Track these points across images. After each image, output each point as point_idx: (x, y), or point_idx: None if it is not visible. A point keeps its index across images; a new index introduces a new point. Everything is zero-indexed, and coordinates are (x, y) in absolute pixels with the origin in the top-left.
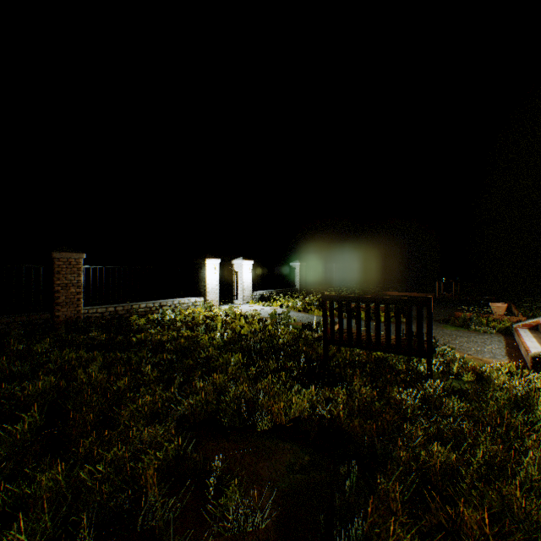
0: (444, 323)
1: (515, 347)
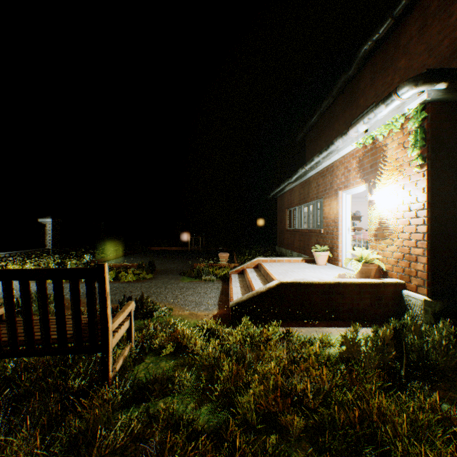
0: (184, 275)
1: (227, 293)
